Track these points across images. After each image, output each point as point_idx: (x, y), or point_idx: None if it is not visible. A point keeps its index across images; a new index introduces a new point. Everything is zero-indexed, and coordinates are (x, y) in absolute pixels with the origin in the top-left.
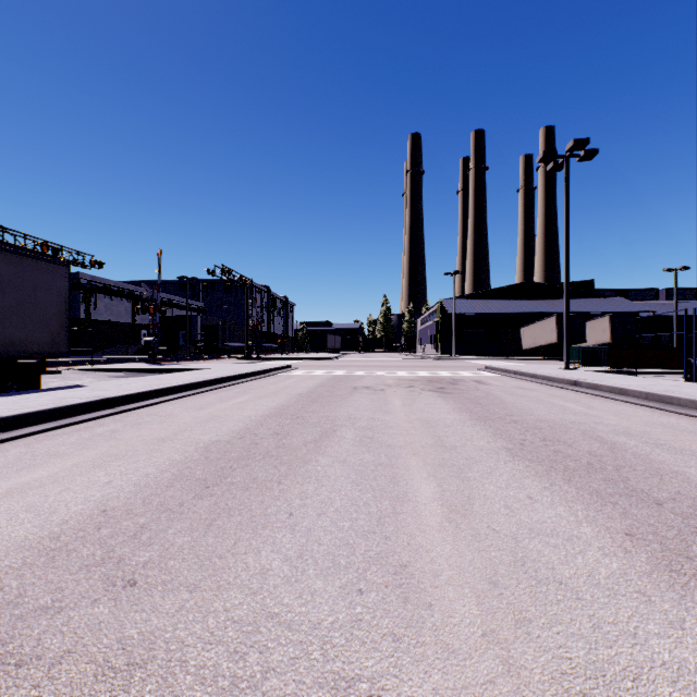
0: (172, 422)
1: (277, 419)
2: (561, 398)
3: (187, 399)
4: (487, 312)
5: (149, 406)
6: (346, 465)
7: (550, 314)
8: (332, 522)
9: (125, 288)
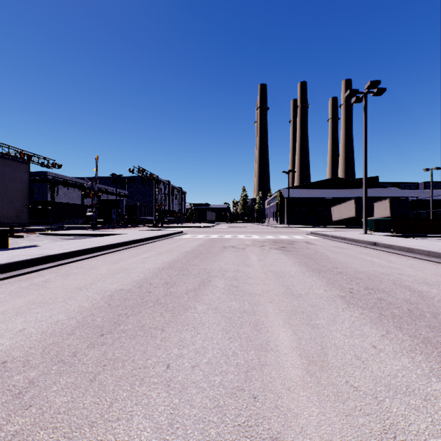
0: (92, 273)
1: (168, 271)
2: (367, 254)
3: (108, 255)
4: (309, 196)
5: (80, 261)
6: (218, 312)
7: (350, 198)
8: (204, 376)
9: (77, 181)
